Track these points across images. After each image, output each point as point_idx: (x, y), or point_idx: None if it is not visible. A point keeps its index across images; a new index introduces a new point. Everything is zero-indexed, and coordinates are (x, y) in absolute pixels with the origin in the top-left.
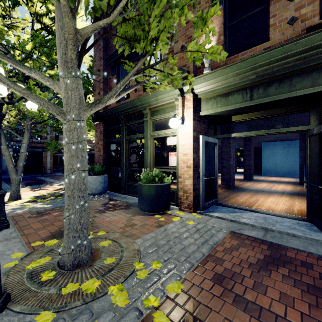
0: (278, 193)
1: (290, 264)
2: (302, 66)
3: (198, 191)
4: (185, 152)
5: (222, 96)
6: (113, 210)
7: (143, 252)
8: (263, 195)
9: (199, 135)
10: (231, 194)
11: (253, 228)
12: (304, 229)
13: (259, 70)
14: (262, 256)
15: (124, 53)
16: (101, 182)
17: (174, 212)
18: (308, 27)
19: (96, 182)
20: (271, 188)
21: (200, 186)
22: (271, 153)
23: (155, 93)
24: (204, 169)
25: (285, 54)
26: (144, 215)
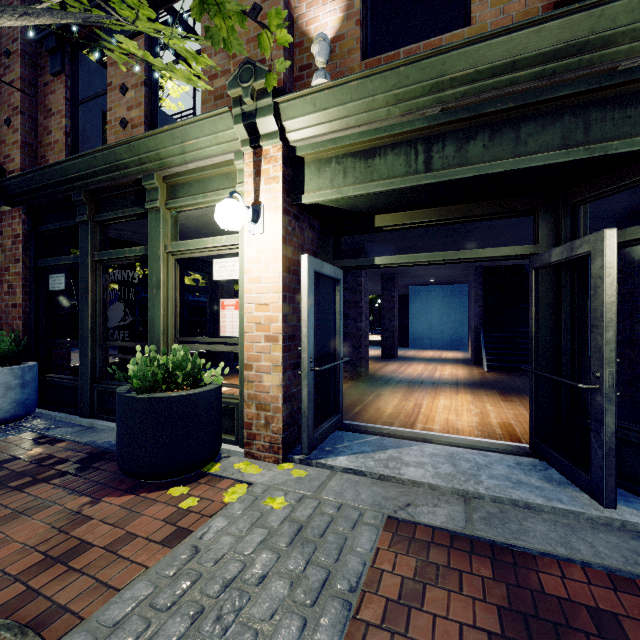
0: (449, 385)
1: (568, 630)
2: (544, 94)
3: (297, 401)
4: (264, 300)
5: (357, 157)
6: (27, 484)
7: None
8: (427, 393)
9: (299, 255)
10: (366, 394)
11: (435, 496)
12: (538, 482)
13: (449, 93)
14: (492, 614)
15: None
16: (9, 386)
17: (233, 466)
18: None
19: None
20: (434, 374)
21: (304, 390)
22: (425, 307)
23: (177, 130)
24: (311, 344)
25: (512, 57)
26: (135, 490)
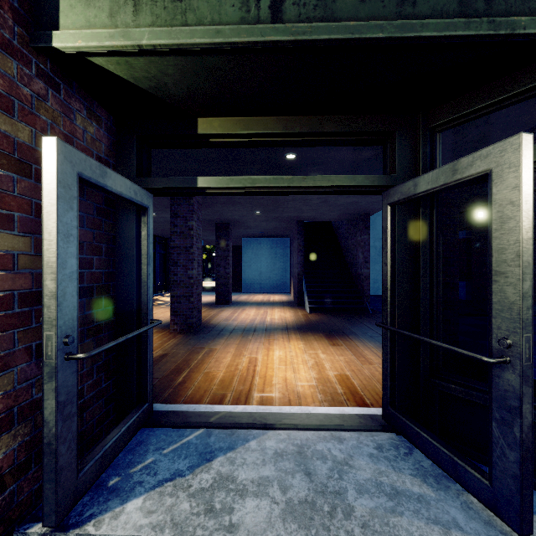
0: (281, 331)
1: None
2: None
3: None
4: None
5: None
6: None
7: None
8: (261, 343)
9: None
10: (195, 352)
11: None
12: (416, 486)
13: None
14: None
15: None
16: None
17: None
18: None
19: None
20: (266, 319)
21: (48, 401)
22: (255, 256)
23: None
24: (70, 310)
25: None
26: None
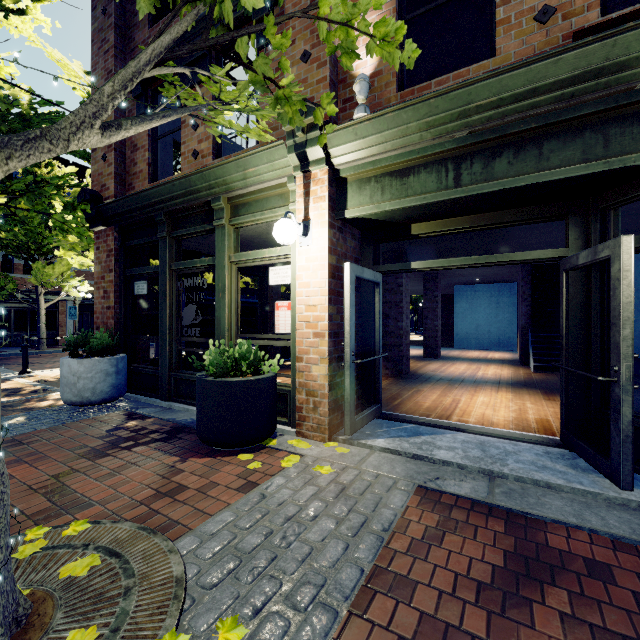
0: (491, 384)
1: (563, 571)
2: (564, 115)
3: (340, 390)
4: (312, 302)
5: (393, 176)
6: (132, 446)
7: (193, 587)
8: (466, 390)
9: (343, 262)
10: (405, 390)
11: (463, 473)
12: (563, 468)
13: (475, 118)
14: (499, 556)
15: (137, 8)
16: (108, 373)
17: (287, 442)
18: (578, 30)
19: (95, 374)
20: (476, 373)
21: (347, 379)
22: (470, 306)
23: (240, 160)
24: (353, 340)
25: (532, 85)
26: (212, 454)
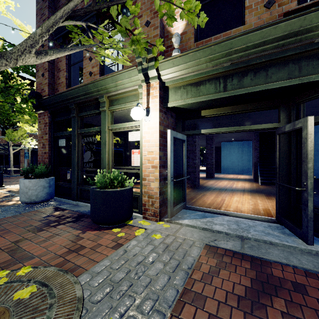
0: (240, 191)
1: (281, 288)
2: (279, 55)
3: (165, 195)
4: (151, 150)
5: (192, 86)
6: (56, 225)
7: (87, 303)
8: (228, 194)
9: (166, 129)
10: (198, 194)
11: (228, 237)
12: (278, 234)
13: (234, 56)
14: (248, 281)
15: None
16: (44, 186)
17: (138, 222)
18: (286, 12)
19: (37, 187)
20: (232, 186)
21: (168, 189)
22: (229, 152)
23: (114, 77)
24: (172, 169)
25: (263, 39)
26: (99, 229)
